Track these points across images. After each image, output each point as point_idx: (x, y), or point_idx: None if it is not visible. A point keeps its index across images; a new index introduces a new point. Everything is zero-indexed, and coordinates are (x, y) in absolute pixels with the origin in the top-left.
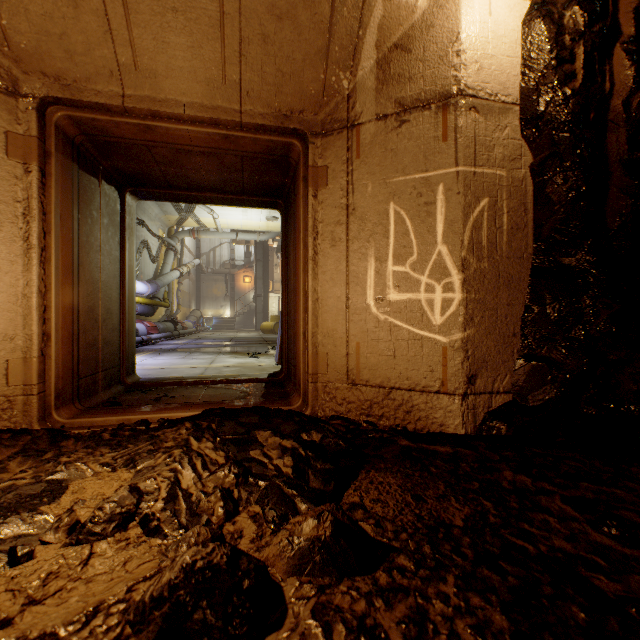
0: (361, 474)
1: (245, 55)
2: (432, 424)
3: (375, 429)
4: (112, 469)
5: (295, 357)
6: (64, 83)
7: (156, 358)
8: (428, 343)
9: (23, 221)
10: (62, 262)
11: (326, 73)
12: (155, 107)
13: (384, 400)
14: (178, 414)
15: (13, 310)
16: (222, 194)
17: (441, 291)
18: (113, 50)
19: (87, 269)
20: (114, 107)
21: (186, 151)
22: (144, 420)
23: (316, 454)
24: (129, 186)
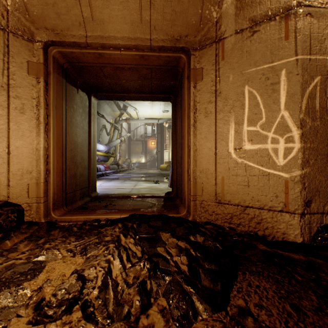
0: (239, 275)
1: (153, 3)
2: (276, 232)
3: (237, 234)
4: (73, 254)
5: (181, 184)
6: (56, 32)
7: (108, 183)
8: (273, 177)
9: (36, 109)
10: (56, 131)
11: (202, 8)
12: (103, 41)
13: (241, 214)
14: (115, 216)
15: (31, 157)
16: (140, 94)
17: (283, 142)
18: (80, 9)
19: (71, 136)
20: (81, 44)
21: (120, 68)
22: (97, 219)
23: (203, 255)
24: (93, 92)
